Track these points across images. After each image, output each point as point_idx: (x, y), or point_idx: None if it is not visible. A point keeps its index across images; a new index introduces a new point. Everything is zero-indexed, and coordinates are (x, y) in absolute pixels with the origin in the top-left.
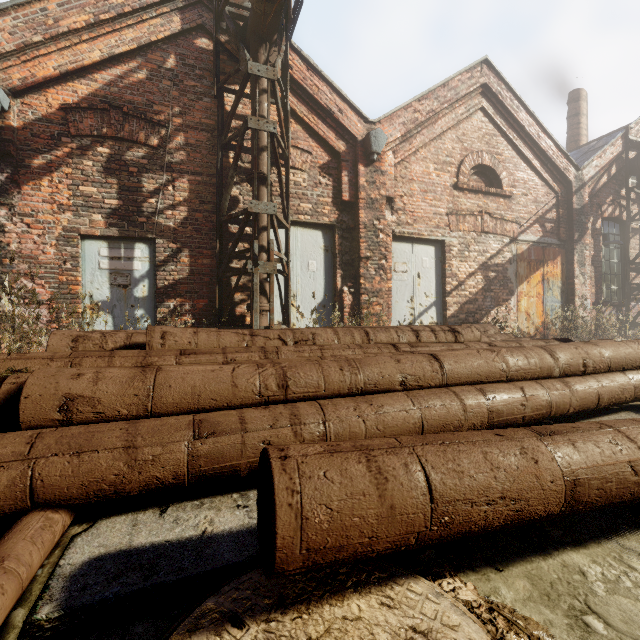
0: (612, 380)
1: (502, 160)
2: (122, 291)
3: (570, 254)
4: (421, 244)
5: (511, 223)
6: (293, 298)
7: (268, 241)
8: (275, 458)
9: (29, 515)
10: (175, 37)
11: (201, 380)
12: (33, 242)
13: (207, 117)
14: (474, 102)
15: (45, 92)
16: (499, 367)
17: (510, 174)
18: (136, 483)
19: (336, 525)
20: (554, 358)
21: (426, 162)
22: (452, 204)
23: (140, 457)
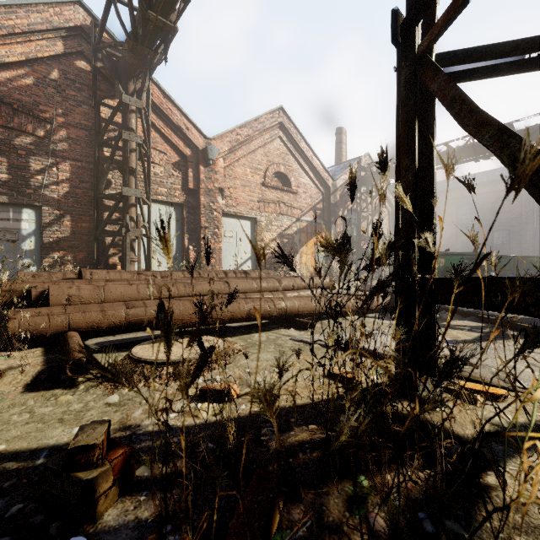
0: (304, 292)
1: (292, 170)
2: (11, 245)
3: (329, 230)
4: (242, 219)
5: (297, 209)
6: (153, 253)
7: (137, 215)
8: (165, 300)
9: (70, 332)
10: (58, 56)
11: (124, 290)
12: None
13: (86, 119)
14: (275, 132)
15: None
16: (255, 286)
17: (296, 179)
18: (106, 324)
19: (181, 314)
20: (280, 283)
21: (245, 167)
22: (261, 195)
23: (107, 314)
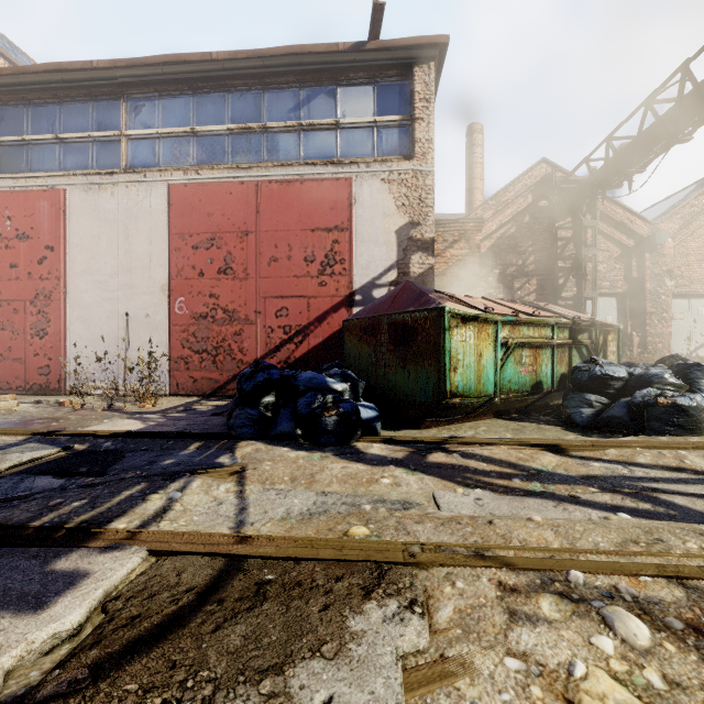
0: None
1: None
2: None
3: None
4: (697, 298)
5: None
6: None
7: (592, 312)
8: None
9: None
10: (528, 205)
11: None
12: None
13: (545, 243)
14: None
15: None
16: None
17: None
18: None
19: None
20: None
21: (701, 239)
22: None
23: None
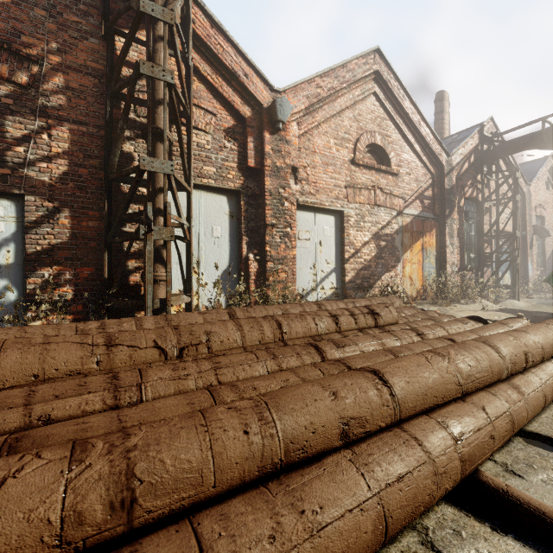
0: (550, 374)
1: (391, 142)
2: None
3: (442, 227)
4: (323, 214)
5: (398, 198)
6: (196, 265)
7: (164, 204)
8: None
9: None
10: None
11: None
12: None
13: (94, 60)
14: (368, 86)
15: None
16: (455, 380)
17: (397, 155)
18: None
19: None
20: (502, 357)
21: (327, 136)
22: (350, 178)
23: None
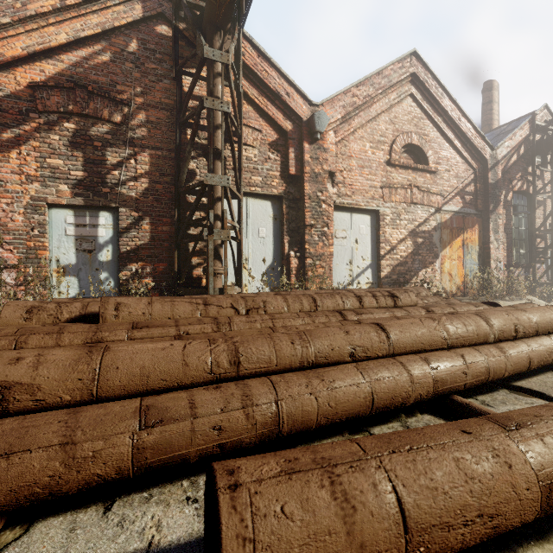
0: (540, 344)
1: (428, 140)
2: (87, 256)
3: (486, 222)
4: (358, 213)
5: (436, 195)
6: (245, 261)
7: (222, 211)
8: (223, 488)
9: None
10: (137, 23)
11: (150, 360)
12: (2, 210)
13: (167, 97)
14: (404, 89)
15: (13, 71)
16: (441, 335)
17: (435, 152)
18: (74, 483)
19: None
20: (489, 325)
21: (363, 141)
22: (385, 178)
23: (79, 454)
